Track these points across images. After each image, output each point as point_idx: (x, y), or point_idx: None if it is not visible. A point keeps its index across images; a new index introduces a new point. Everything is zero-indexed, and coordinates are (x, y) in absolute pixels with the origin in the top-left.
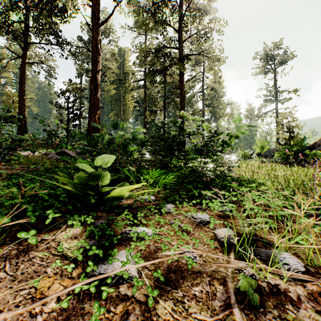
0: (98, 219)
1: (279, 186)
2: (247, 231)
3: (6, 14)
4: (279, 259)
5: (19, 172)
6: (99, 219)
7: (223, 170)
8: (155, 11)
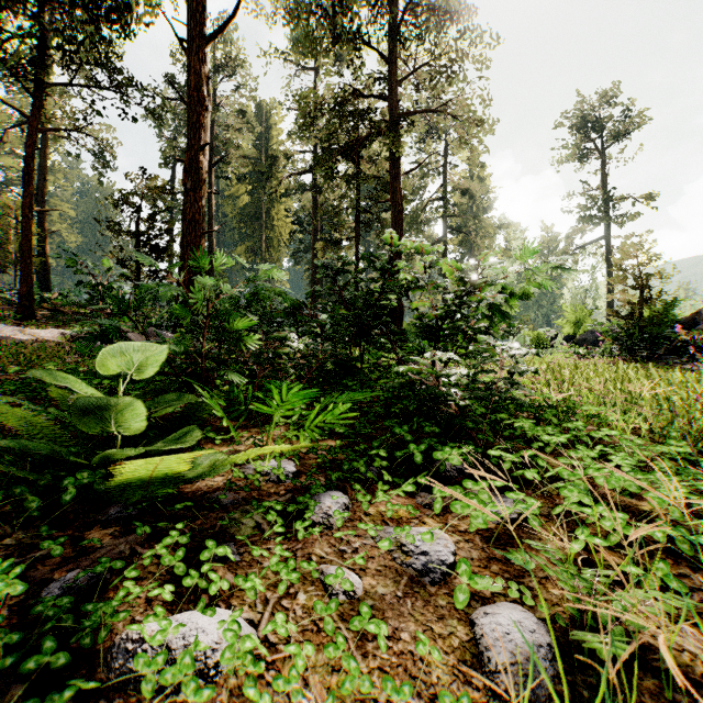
0: (70, 564)
1: (643, 426)
2: (612, 675)
3: None
4: None
5: None
6: (74, 564)
7: (495, 383)
8: (335, 13)
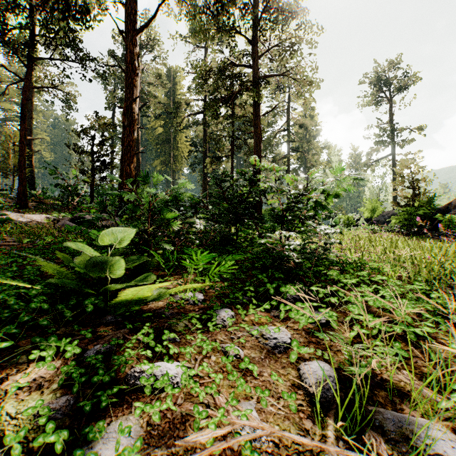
0: (94, 342)
1: (403, 274)
2: (358, 381)
3: (1, 16)
4: (428, 451)
5: (0, 250)
6: (96, 342)
7: (317, 249)
8: (218, 13)
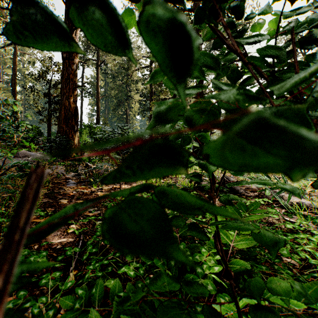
0: None
1: None
2: None
3: None
4: None
5: None
6: None
7: None
8: None
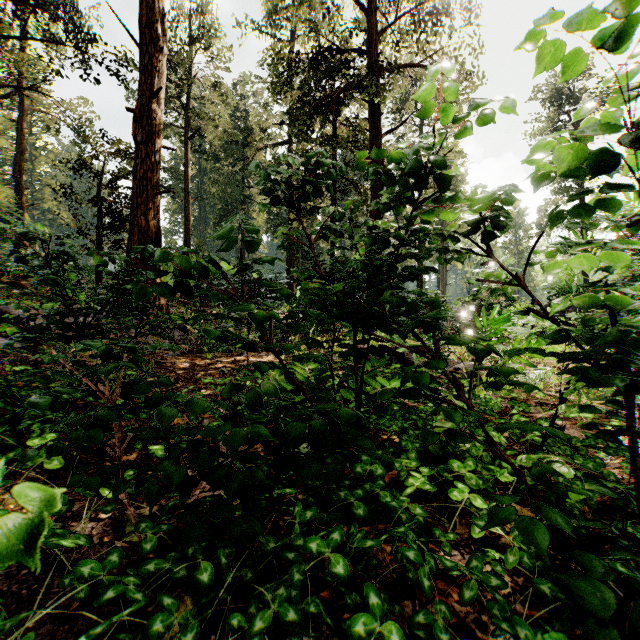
0: None
1: None
2: None
3: None
4: None
5: None
6: None
7: None
8: None
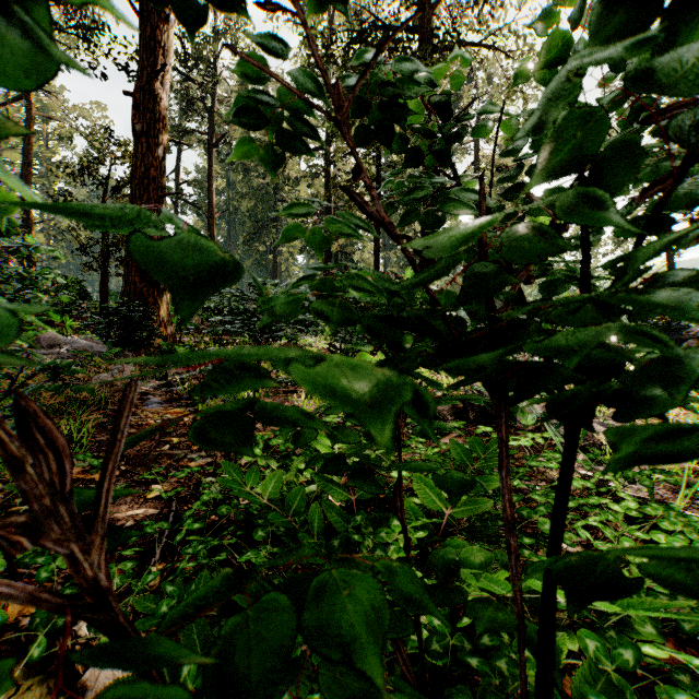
0: None
1: None
2: None
3: None
4: None
5: None
6: None
7: None
8: None
